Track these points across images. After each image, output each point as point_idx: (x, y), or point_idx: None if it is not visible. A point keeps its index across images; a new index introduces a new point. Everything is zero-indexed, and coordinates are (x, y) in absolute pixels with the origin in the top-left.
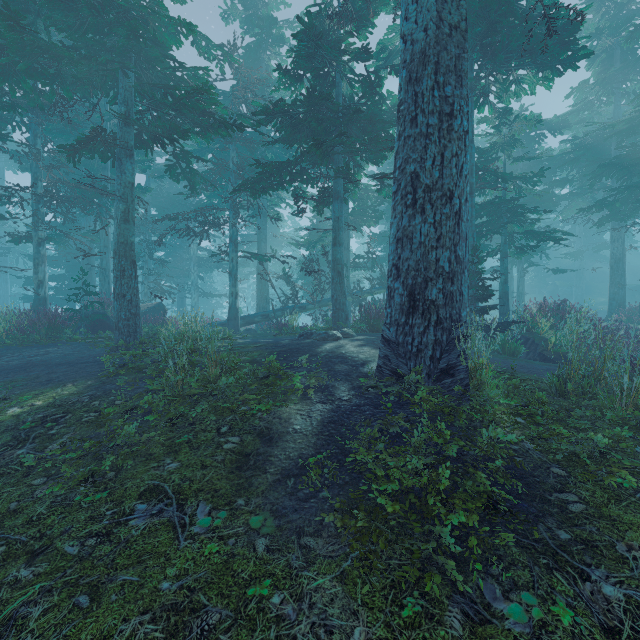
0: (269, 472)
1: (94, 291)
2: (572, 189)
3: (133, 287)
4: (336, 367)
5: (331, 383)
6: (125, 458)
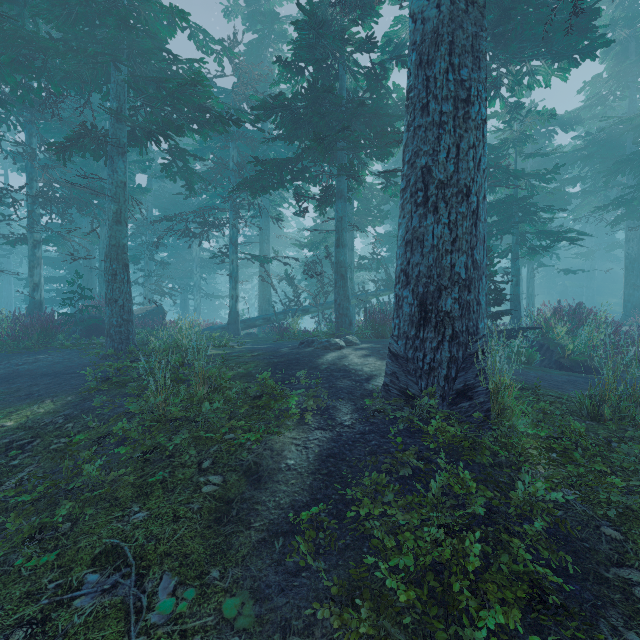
0: (253, 527)
1: (95, 293)
2: (582, 187)
3: (125, 292)
4: (338, 383)
5: (332, 403)
6: (83, 506)
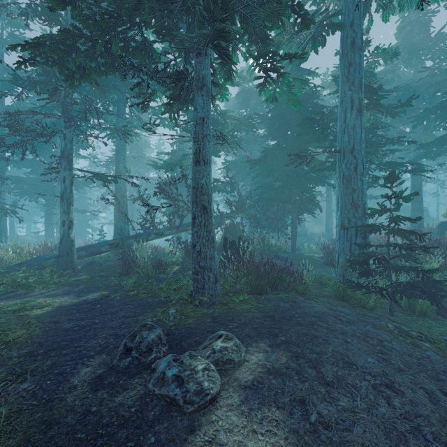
0: None
1: None
2: None
3: None
4: None
5: None
6: None
